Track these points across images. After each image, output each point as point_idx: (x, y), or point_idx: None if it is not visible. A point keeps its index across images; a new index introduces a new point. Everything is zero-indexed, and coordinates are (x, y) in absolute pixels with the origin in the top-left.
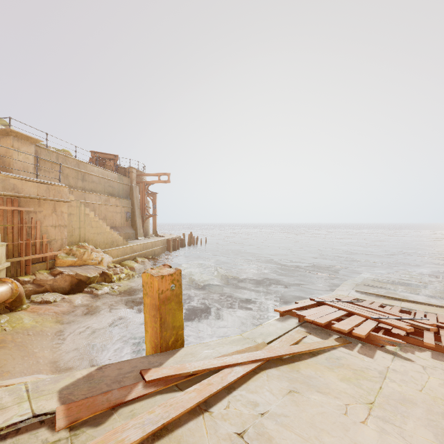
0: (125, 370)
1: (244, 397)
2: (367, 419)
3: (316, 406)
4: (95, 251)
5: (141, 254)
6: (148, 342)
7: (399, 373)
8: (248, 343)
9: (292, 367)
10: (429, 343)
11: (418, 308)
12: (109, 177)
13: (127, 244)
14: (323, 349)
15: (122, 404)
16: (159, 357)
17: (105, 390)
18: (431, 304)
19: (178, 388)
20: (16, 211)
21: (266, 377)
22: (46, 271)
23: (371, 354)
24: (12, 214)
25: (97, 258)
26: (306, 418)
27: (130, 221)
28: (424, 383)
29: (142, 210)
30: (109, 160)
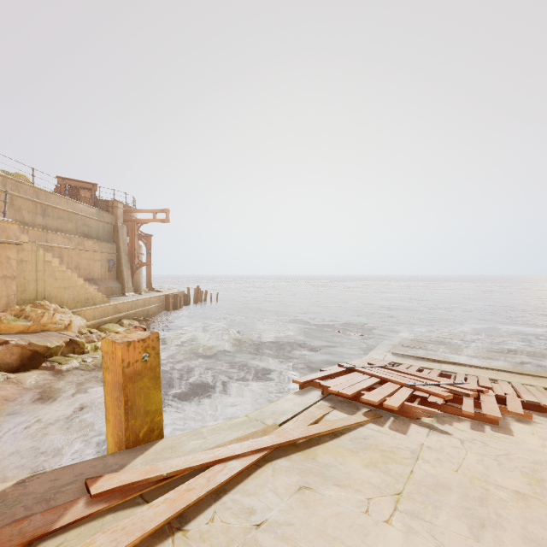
0: (64, 480)
1: (237, 503)
2: (392, 516)
3: (331, 506)
4: (60, 312)
5: (129, 314)
6: (109, 435)
7: (435, 451)
8: (254, 426)
9: (307, 454)
10: (468, 411)
11: (459, 370)
12: (84, 212)
13: (109, 302)
14: (348, 427)
15: (46, 536)
16: (123, 456)
17: (19, 517)
18: (472, 366)
19: (143, 500)
20: None
21: (271, 471)
22: None
23: (404, 429)
24: None
25: (63, 321)
26: (316, 524)
27: (115, 272)
28: (461, 460)
29: (131, 257)
30: (85, 190)
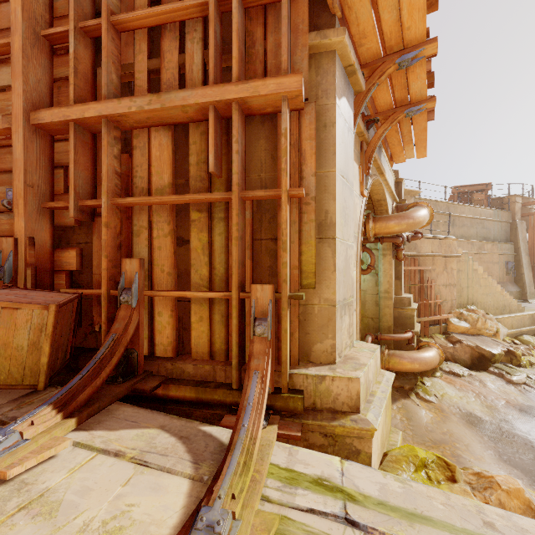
0: None
1: None
2: None
3: None
4: (487, 318)
5: None
6: None
7: None
8: None
9: None
10: None
11: None
12: (482, 215)
13: (523, 311)
14: None
15: None
16: None
17: None
18: None
19: None
20: (416, 270)
21: None
22: (440, 336)
23: None
24: (414, 273)
25: (491, 328)
26: None
27: (512, 274)
28: None
29: (532, 257)
30: (478, 193)
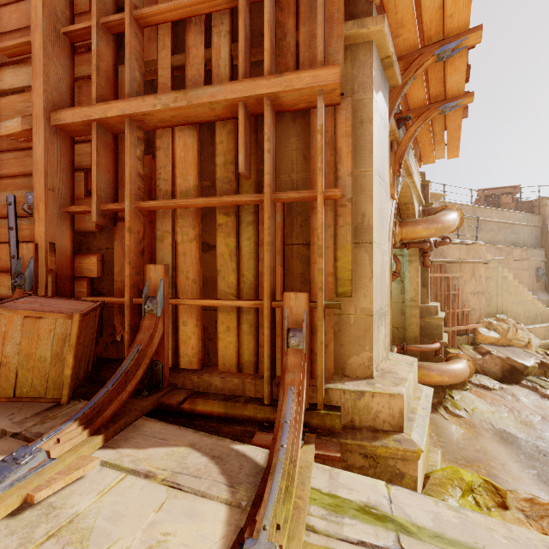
0: None
1: None
2: None
3: None
4: (517, 328)
5: None
6: None
7: None
8: None
9: None
10: None
11: None
12: (511, 219)
13: None
14: None
15: None
16: None
17: None
18: None
19: None
20: (442, 277)
21: None
22: (468, 346)
23: None
24: (440, 280)
25: (523, 338)
26: None
27: (542, 282)
28: None
29: None
30: (506, 196)
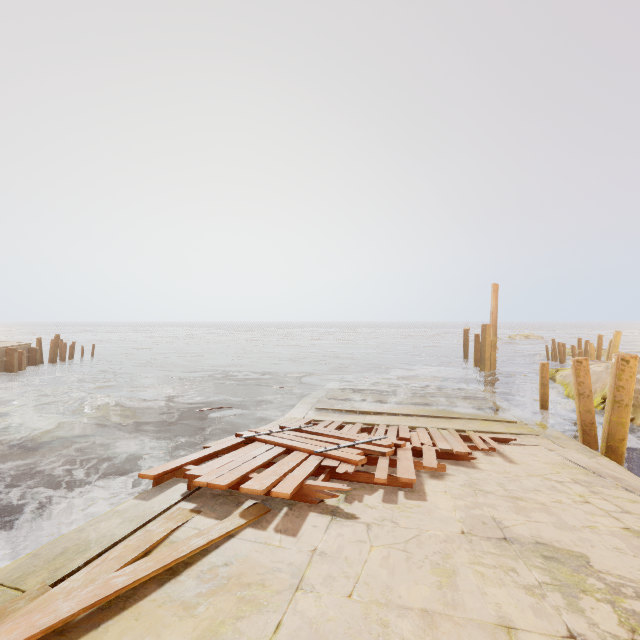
0: None
1: None
2: None
3: None
4: None
5: None
6: None
7: (329, 559)
8: None
9: None
10: (381, 477)
11: (382, 421)
12: None
13: None
14: (207, 546)
15: None
16: None
17: None
18: (395, 414)
19: None
20: None
21: None
22: None
23: (297, 525)
24: None
25: None
26: None
27: None
28: (361, 568)
29: None
30: None
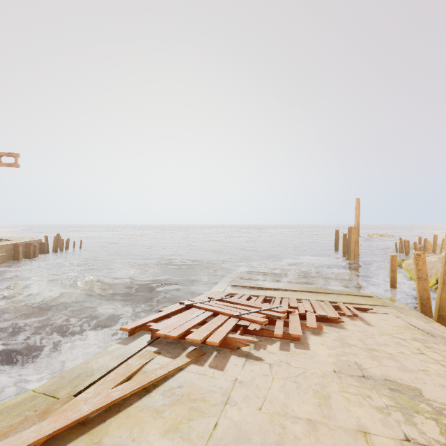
0: None
1: None
2: None
3: None
4: None
5: None
6: None
7: (245, 385)
8: (33, 406)
9: (94, 435)
10: (278, 333)
11: (278, 294)
12: None
13: None
14: (166, 375)
15: None
16: None
17: None
18: (286, 290)
19: None
20: None
21: None
22: None
23: (223, 363)
24: None
25: None
26: None
27: None
28: (267, 392)
29: None
30: None
